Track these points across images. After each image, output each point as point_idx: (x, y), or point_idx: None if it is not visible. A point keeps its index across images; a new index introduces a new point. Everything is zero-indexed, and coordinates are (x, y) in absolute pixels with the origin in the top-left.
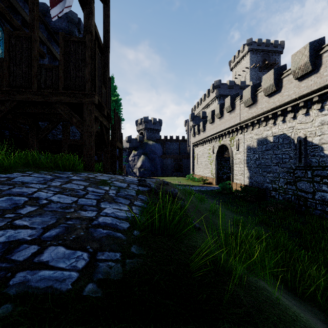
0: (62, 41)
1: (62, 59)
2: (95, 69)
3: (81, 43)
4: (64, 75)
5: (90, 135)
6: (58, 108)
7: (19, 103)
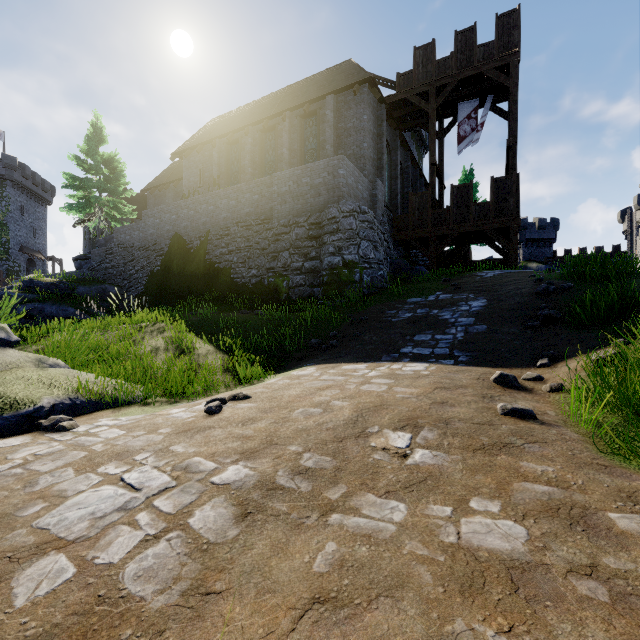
0: (492, 183)
1: (492, 196)
2: (518, 197)
3: (507, 180)
4: (493, 208)
5: (516, 251)
6: (488, 234)
7: (458, 234)
